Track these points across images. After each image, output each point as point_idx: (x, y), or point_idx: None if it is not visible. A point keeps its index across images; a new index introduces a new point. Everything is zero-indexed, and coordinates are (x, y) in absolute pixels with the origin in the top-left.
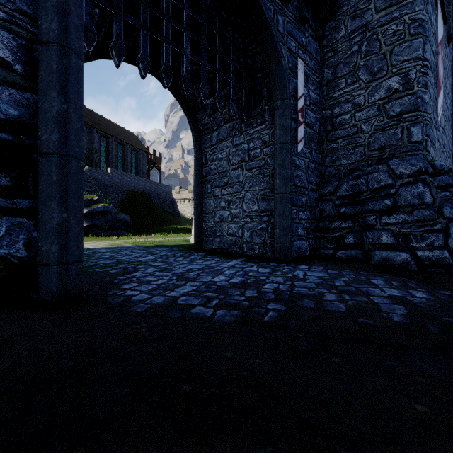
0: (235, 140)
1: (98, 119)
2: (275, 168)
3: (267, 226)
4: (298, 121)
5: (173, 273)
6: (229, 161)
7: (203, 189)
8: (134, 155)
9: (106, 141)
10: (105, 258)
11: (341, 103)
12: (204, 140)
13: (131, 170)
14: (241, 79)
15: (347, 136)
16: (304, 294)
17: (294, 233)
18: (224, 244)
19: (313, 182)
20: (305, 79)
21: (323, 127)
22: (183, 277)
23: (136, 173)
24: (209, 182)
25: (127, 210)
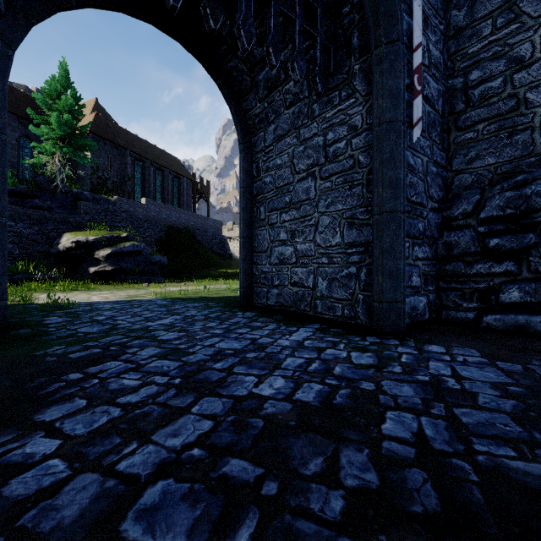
0: (302, 133)
1: (132, 139)
2: (375, 168)
3: (359, 270)
4: (413, 88)
5: (183, 364)
6: (293, 167)
7: (254, 215)
8: (176, 183)
9: (142, 166)
10: (95, 322)
11: (484, 62)
12: (256, 140)
13: (172, 202)
14: (312, 22)
15: (495, 117)
16: (524, 480)
17: (406, 284)
18: (285, 299)
19: (435, 197)
20: (422, 21)
21: (449, 106)
22: (196, 379)
23: (178, 205)
24: (262, 204)
25: (166, 250)
